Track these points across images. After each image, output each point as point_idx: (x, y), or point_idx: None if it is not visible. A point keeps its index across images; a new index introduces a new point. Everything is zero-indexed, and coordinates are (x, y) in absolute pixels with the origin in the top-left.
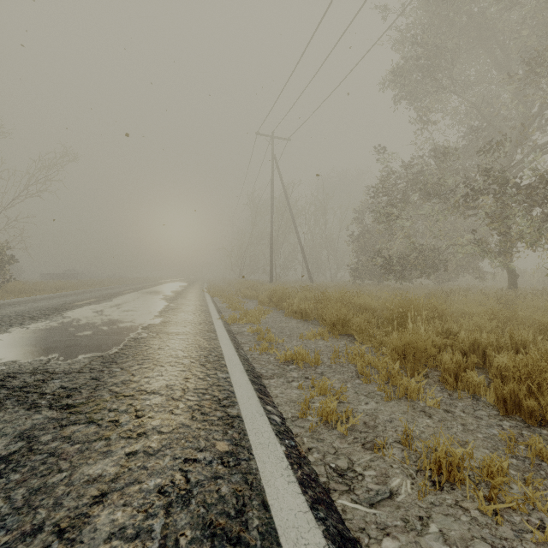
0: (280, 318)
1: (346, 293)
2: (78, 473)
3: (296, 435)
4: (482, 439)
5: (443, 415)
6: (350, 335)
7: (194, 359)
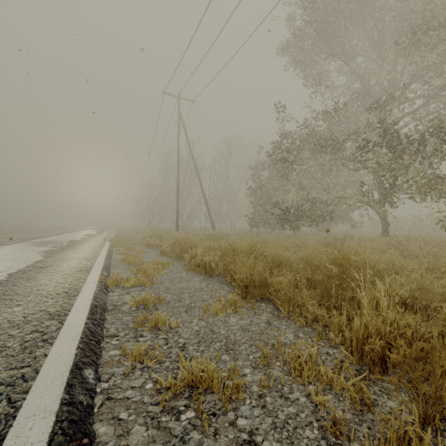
0: (180, 274)
1: (256, 244)
2: None
3: None
4: None
5: None
6: (268, 300)
7: None
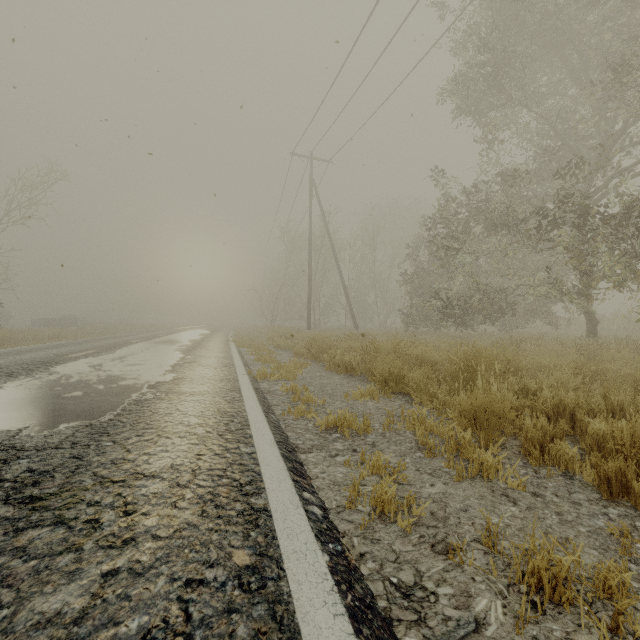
0: (320, 373)
1: (399, 342)
2: (25, 611)
3: (343, 534)
4: (586, 535)
5: (532, 501)
6: (406, 393)
7: (211, 427)
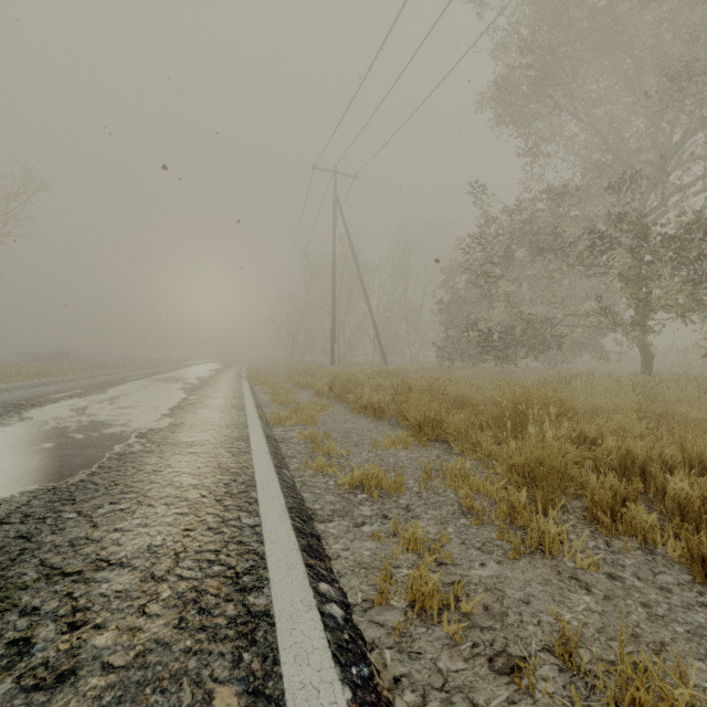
0: (344, 416)
1: (435, 380)
2: None
3: (371, 645)
4: (685, 637)
5: (609, 586)
6: (443, 441)
7: (208, 489)
